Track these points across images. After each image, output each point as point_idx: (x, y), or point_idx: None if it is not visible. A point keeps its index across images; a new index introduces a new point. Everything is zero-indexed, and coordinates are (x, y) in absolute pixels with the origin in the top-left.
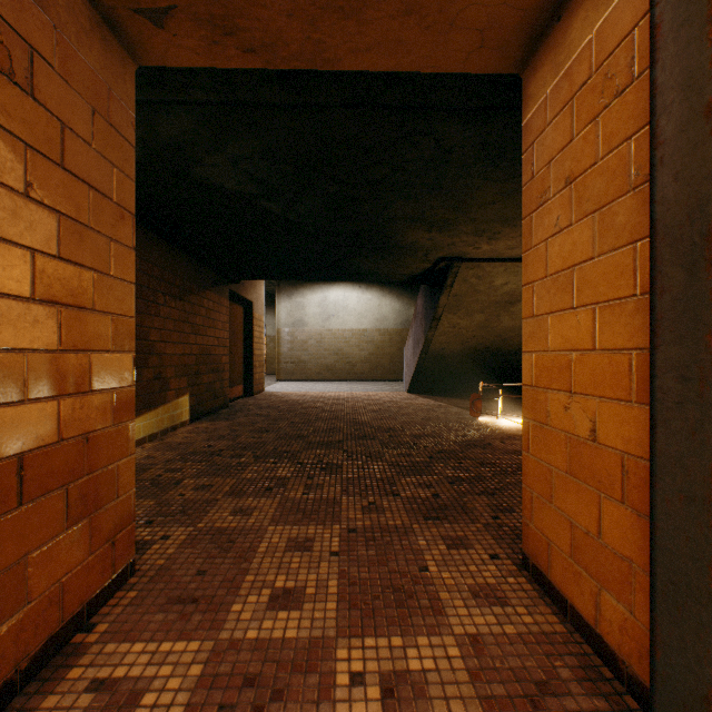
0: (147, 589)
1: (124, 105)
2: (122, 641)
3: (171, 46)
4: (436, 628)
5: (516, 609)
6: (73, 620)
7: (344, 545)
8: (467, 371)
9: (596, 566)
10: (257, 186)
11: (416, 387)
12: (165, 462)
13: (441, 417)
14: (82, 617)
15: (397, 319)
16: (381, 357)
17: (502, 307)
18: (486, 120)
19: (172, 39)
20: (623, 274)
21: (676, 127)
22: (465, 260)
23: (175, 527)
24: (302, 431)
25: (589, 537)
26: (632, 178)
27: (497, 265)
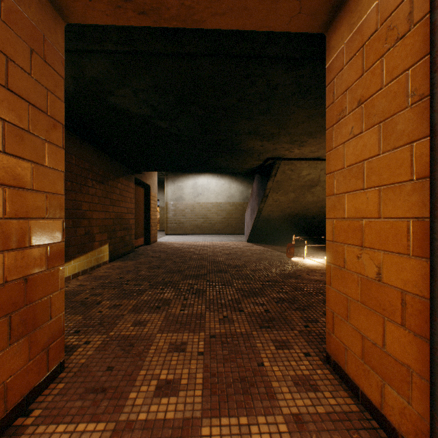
0: (71, 381)
1: (55, 48)
2: (50, 423)
3: (88, 8)
4: (270, 409)
5: (324, 393)
6: (16, 408)
7: (207, 347)
8: (284, 228)
9: (381, 368)
10: (151, 110)
11: (252, 239)
12: (91, 289)
13: (268, 258)
14: (23, 406)
15: (240, 196)
16: (230, 220)
17: (306, 189)
18: (300, 67)
19: (89, 3)
20: (402, 165)
21: None
22: (283, 159)
23: (94, 335)
24: (180, 267)
25: (375, 347)
26: (409, 97)
27: (304, 162)
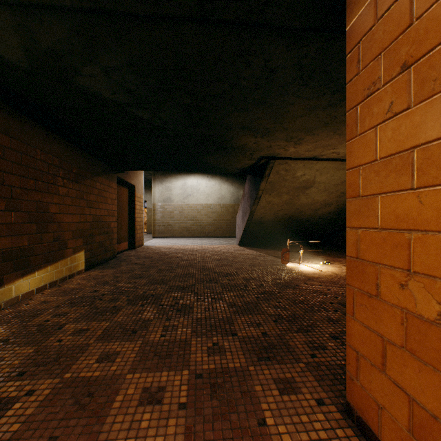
0: None
1: None
2: None
3: None
4: None
5: None
6: None
7: (191, 394)
8: (277, 231)
9: None
10: (128, 96)
11: (244, 242)
12: (56, 307)
13: (261, 264)
14: None
15: (231, 198)
16: (221, 222)
17: (300, 190)
18: (305, 43)
19: None
20: None
21: None
22: (278, 159)
23: (43, 379)
24: (166, 276)
25: (437, 423)
26: None
27: (299, 162)
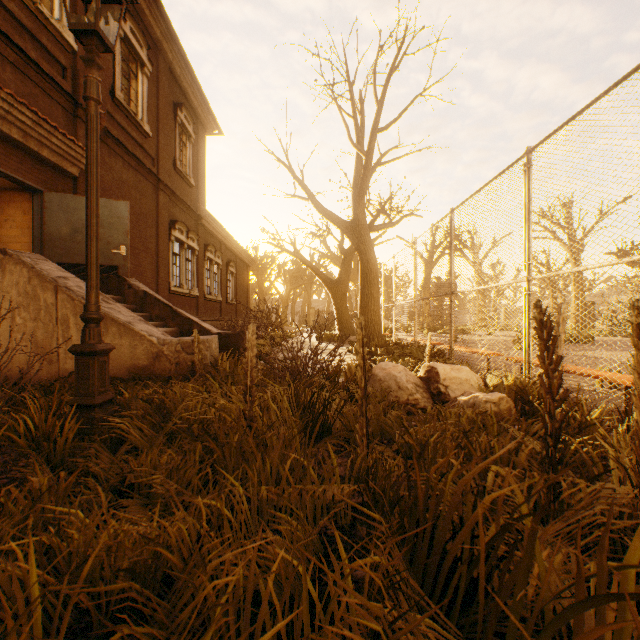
0: None
1: None
2: None
3: None
4: None
5: None
6: None
7: None
8: None
9: None
10: None
11: None
12: None
13: None
14: None
15: None
16: None
17: None
18: None
19: None
20: (28, 240)
21: (37, 227)
22: None
23: None
24: None
25: None
26: (29, 228)
27: None
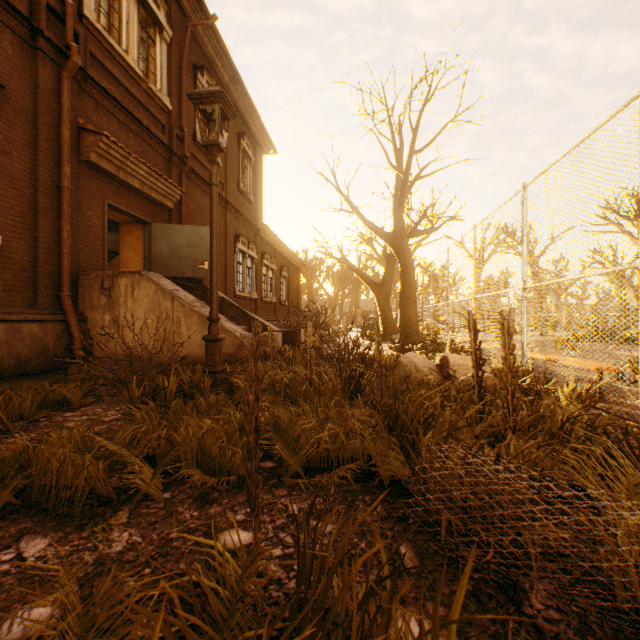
0: None
1: None
2: None
3: None
4: None
5: None
6: None
7: None
8: None
9: None
10: None
11: None
12: None
13: None
14: None
15: None
16: None
17: None
18: None
19: None
20: (140, 260)
21: (147, 250)
22: None
23: None
24: None
25: None
26: (141, 250)
27: None
